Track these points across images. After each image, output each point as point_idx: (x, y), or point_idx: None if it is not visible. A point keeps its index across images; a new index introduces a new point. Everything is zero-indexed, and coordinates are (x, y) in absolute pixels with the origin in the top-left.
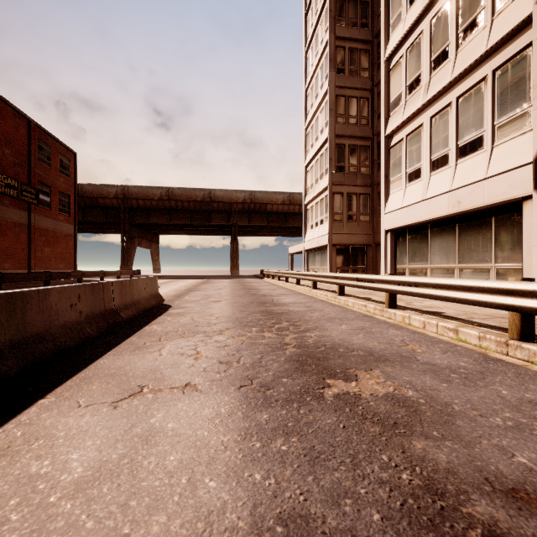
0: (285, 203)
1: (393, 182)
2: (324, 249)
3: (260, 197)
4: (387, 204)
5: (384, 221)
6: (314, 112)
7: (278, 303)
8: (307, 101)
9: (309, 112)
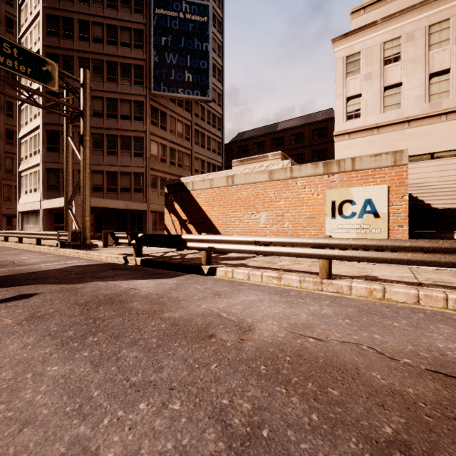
0: None
1: (22, 192)
2: None
3: None
4: (20, 200)
5: (18, 207)
6: None
7: None
8: None
9: None
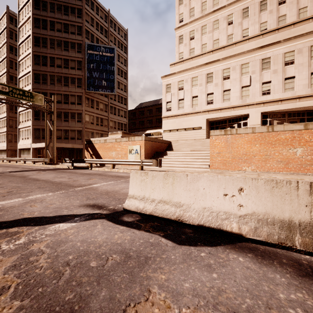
0: None
1: (20, 138)
2: (5, 150)
3: None
4: (19, 143)
5: (18, 146)
6: (1, 103)
7: None
8: None
9: None
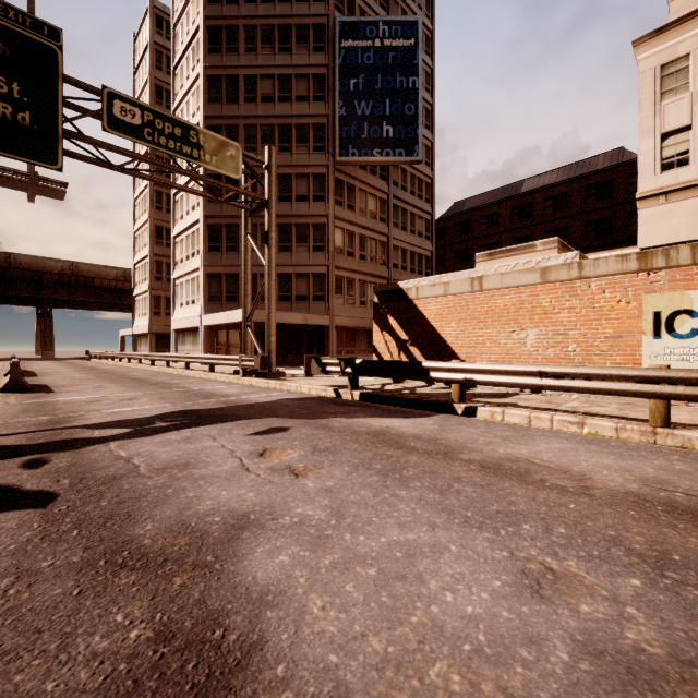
0: (119, 279)
1: (176, 304)
2: (147, 335)
3: (85, 270)
4: (174, 315)
5: (172, 324)
6: (140, 226)
7: (100, 368)
8: (136, 209)
9: (137, 220)
